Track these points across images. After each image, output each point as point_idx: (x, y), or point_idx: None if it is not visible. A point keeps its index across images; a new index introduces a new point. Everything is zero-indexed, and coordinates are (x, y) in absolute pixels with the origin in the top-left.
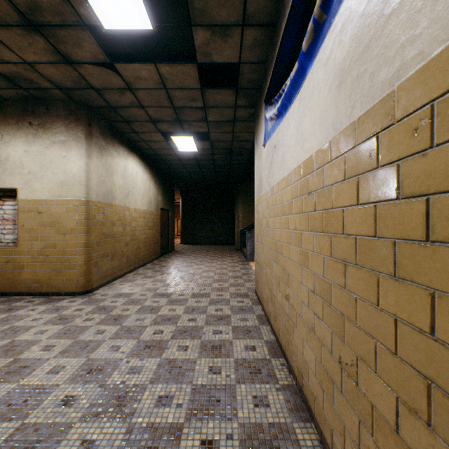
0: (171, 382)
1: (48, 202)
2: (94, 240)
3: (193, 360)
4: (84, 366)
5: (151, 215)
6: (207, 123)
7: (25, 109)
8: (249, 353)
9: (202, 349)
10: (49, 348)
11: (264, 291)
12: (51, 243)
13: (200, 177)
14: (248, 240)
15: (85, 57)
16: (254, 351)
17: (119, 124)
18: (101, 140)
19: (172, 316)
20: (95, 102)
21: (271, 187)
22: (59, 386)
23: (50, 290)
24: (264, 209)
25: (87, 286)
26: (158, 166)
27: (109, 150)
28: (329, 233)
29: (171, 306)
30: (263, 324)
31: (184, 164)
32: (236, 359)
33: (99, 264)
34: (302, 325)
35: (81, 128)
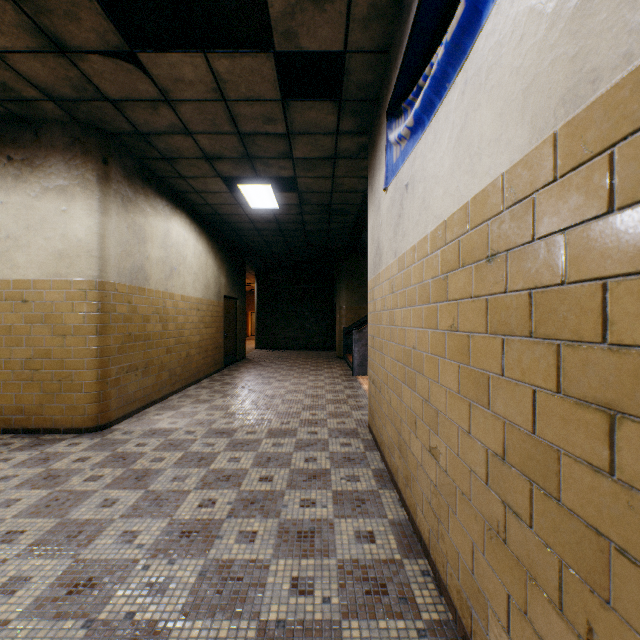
0: (220, 614)
1: (37, 284)
2: (113, 346)
3: (264, 564)
4: (65, 577)
5: (210, 305)
6: (292, 161)
7: (1, 136)
8: (363, 549)
9: (280, 538)
10: (12, 536)
11: (386, 430)
12: (43, 350)
13: (283, 249)
14: (355, 343)
15: (88, 40)
16: (372, 544)
17: (155, 163)
18: (125, 187)
19: (233, 472)
20: (114, 125)
21: (398, 257)
22: (8, 626)
23: (42, 424)
24: (386, 294)
25: (101, 418)
26: (221, 232)
27: (138, 203)
28: (551, 340)
29: (233, 452)
30: (385, 487)
31: (260, 229)
32: (340, 561)
33: (123, 383)
34: (471, 515)
35: (90, 166)
